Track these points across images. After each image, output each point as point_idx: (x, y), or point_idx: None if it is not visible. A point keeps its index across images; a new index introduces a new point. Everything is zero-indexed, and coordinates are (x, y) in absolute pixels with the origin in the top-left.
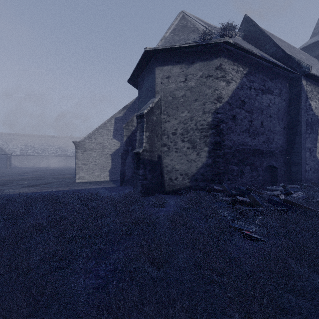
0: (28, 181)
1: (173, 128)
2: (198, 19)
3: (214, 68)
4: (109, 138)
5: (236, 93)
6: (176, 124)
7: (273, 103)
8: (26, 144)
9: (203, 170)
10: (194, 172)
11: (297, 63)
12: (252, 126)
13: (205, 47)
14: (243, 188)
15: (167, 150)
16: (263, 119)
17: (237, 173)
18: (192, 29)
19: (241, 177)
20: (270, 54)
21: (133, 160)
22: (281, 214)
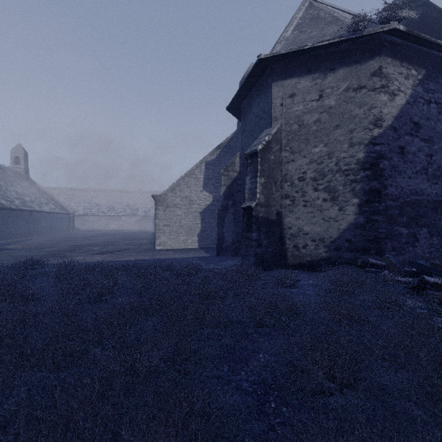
0: (97, 247)
1: (300, 170)
2: None
3: (369, 74)
4: (198, 190)
5: (405, 112)
6: (304, 165)
7: None
8: (90, 202)
9: (349, 233)
10: (334, 236)
11: None
12: (432, 163)
13: (352, 43)
14: (424, 263)
15: (290, 204)
16: None
17: (407, 239)
18: (328, 19)
19: (413, 245)
20: None
21: (234, 220)
22: None
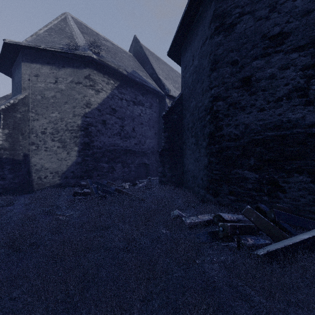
0: None
1: (43, 127)
2: (84, 26)
3: (83, 77)
4: None
5: (107, 102)
6: (45, 124)
7: (144, 113)
8: None
9: (73, 168)
10: (64, 170)
11: (163, 85)
12: (124, 130)
13: (75, 55)
14: (106, 182)
15: (35, 149)
16: (135, 126)
17: (108, 169)
18: (68, 34)
19: (112, 173)
20: (149, 73)
21: None
22: (101, 199)
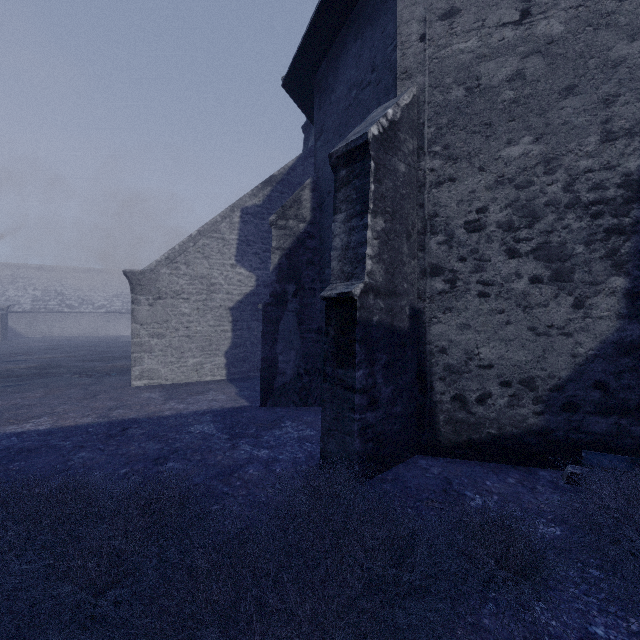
0: (1, 383)
1: (472, 205)
2: None
3: None
4: (227, 263)
5: None
6: (482, 191)
7: None
8: (46, 288)
9: (602, 367)
10: (560, 374)
11: None
12: None
13: None
14: None
15: (444, 290)
16: None
17: None
18: None
19: None
20: None
21: (300, 326)
22: None
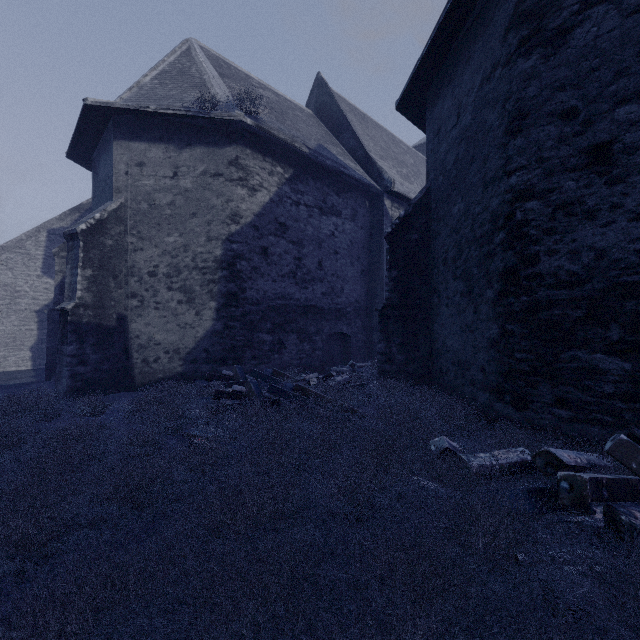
0: None
1: (151, 263)
2: (222, 62)
3: (227, 162)
4: (33, 274)
5: (270, 211)
6: (156, 257)
7: (341, 231)
8: None
9: (207, 342)
10: (190, 346)
11: (379, 172)
12: (301, 267)
13: (210, 121)
14: (271, 371)
15: (138, 306)
16: (323, 257)
17: (272, 346)
18: (196, 81)
19: (280, 352)
20: (349, 149)
21: None
22: (271, 407)
